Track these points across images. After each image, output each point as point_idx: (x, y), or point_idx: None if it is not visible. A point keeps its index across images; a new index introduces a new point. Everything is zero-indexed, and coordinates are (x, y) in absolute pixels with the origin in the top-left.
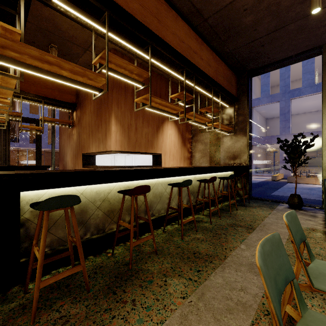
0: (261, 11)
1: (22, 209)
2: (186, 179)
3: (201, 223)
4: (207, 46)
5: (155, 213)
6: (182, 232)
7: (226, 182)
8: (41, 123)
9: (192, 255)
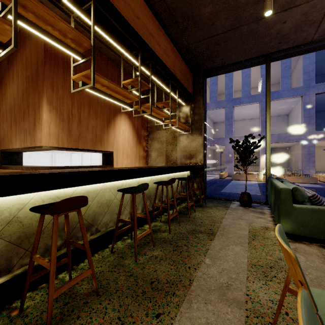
0: (220, 3)
1: None
2: (142, 181)
3: (159, 234)
4: (165, 33)
5: (101, 227)
6: (136, 252)
7: (183, 182)
8: None
9: (148, 287)
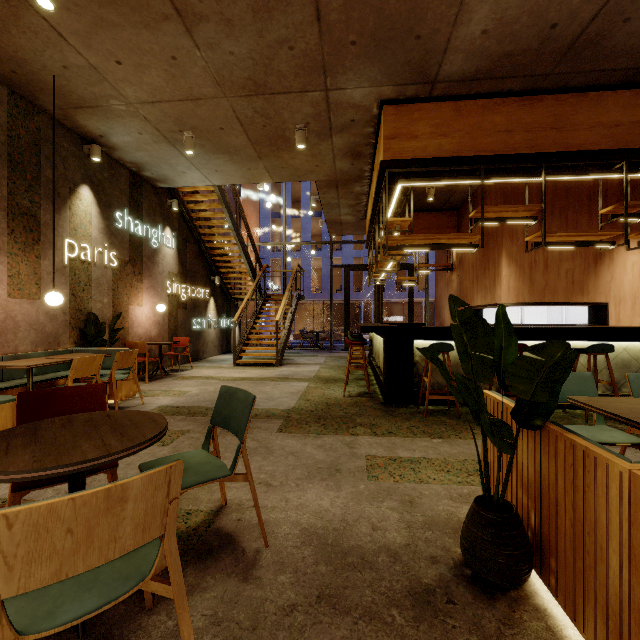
0: None
1: (414, 353)
2: (634, 347)
3: None
4: None
5: None
6: (586, 412)
7: None
8: (415, 272)
9: None
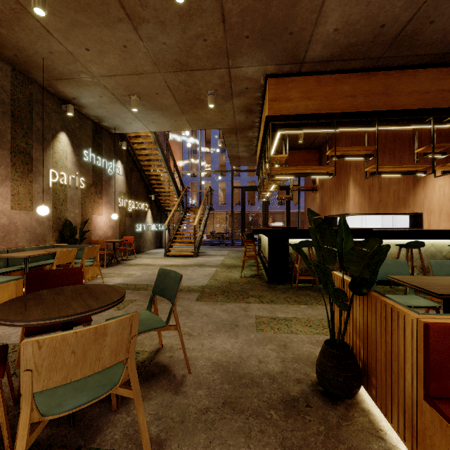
0: None
1: (289, 247)
2: (438, 243)
3: None
4: None
5: None
6: (405, 288)
7: None
8: (290, 191)
9: None
